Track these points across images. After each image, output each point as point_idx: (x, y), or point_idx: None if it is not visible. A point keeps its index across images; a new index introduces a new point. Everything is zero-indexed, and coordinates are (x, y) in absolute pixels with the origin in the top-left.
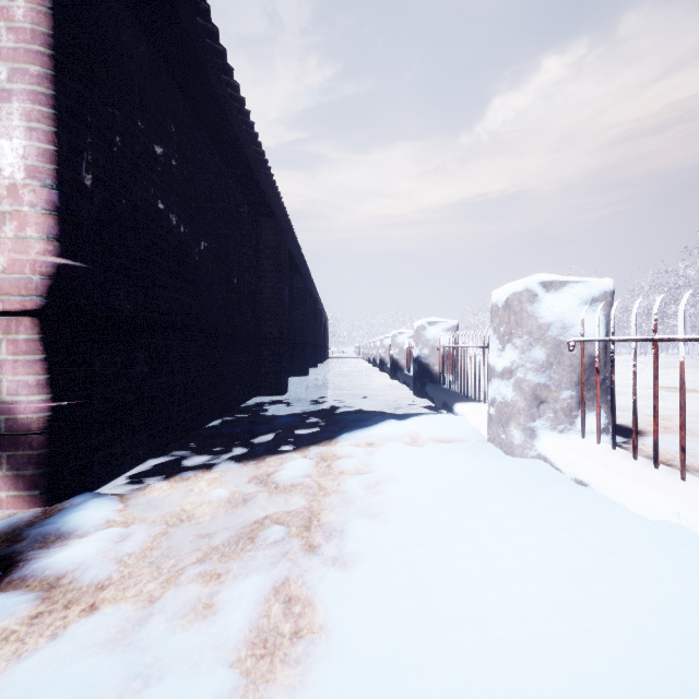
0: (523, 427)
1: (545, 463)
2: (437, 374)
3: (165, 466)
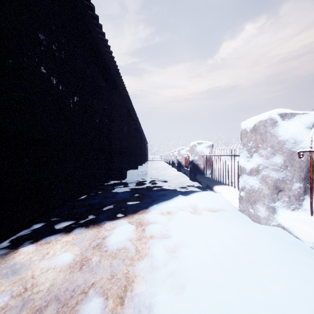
0: (267, 206)
1: (285, 231)
2: (202, 169)
3: (39, 231)
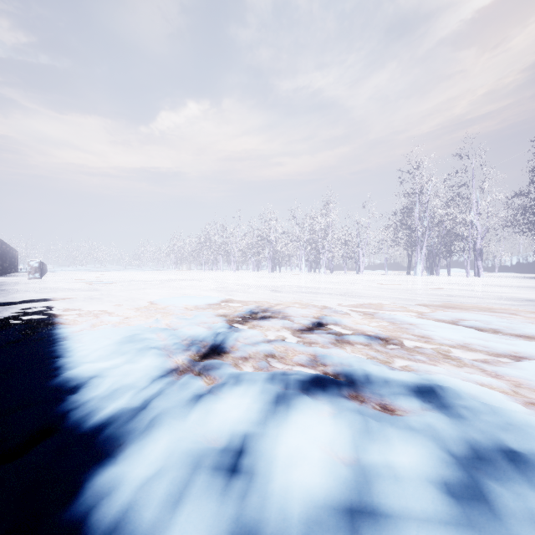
0: None
1: None
2: None
3: None
